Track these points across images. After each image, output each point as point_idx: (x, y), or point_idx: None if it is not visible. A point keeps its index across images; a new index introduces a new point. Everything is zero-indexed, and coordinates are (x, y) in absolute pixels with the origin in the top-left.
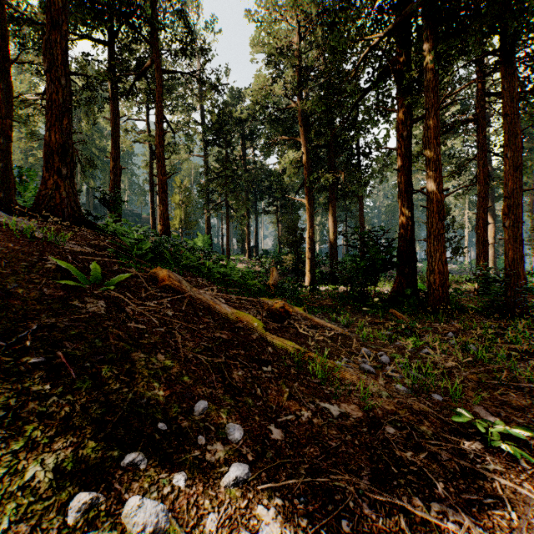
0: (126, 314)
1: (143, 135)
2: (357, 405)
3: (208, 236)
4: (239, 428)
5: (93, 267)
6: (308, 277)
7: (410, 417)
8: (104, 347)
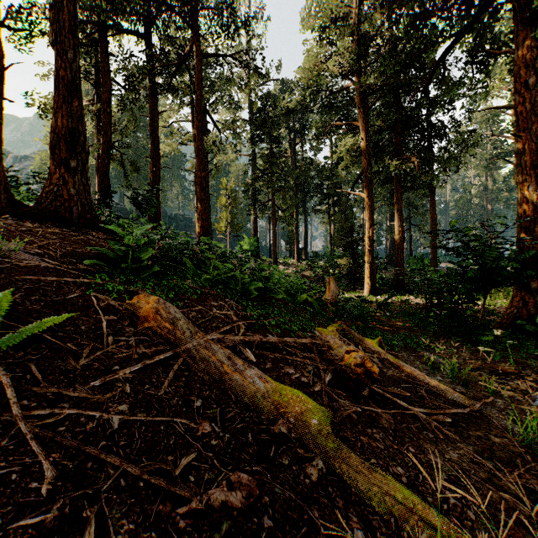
0: None
1: (187, 135)
2: None
3: (254, 238)
4: None
5: None
6: (367, 284)
7: None
8: None
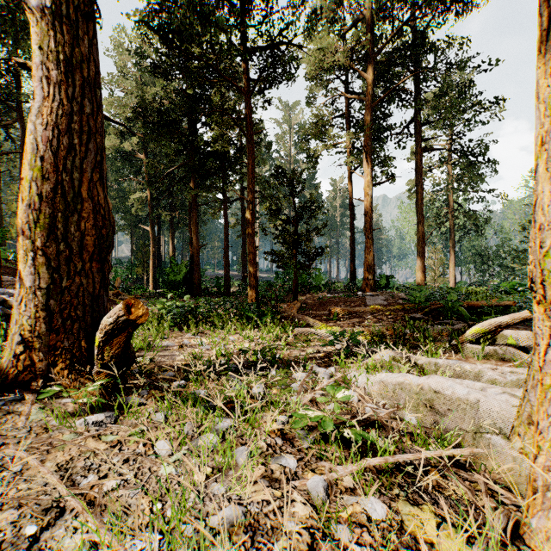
0: None
1: None
2: None
3: None
4: None
5: None
6: (151, 284)
7: None
8: None
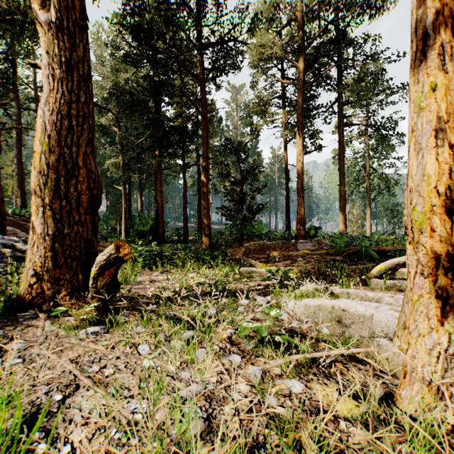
0: None
1: None
2: None
3: None
4: None
5: None
6: (123, 233)
7: None
8: None
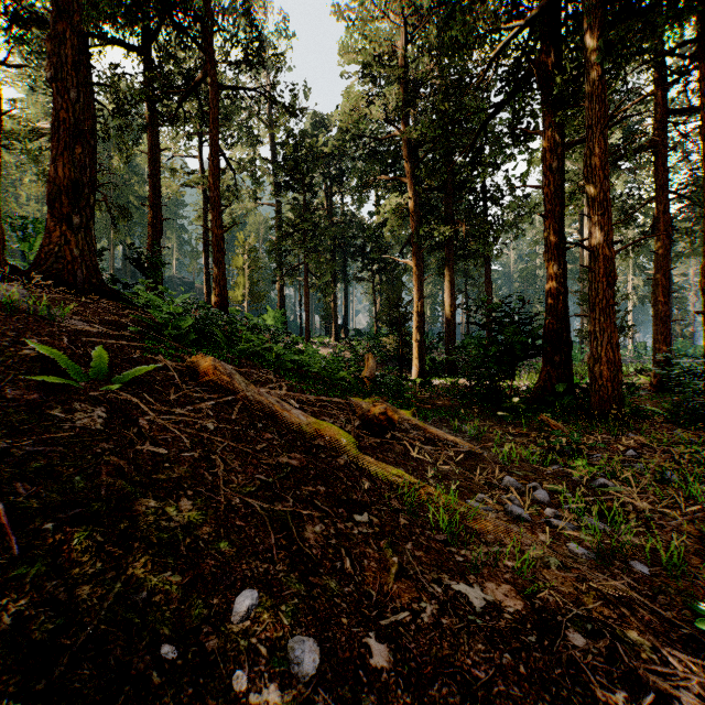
0: (138, 429)
1: (194, 176)
2: (511, 584)
3: (281, 311)
4: (311, 648)
5: (95, 354)
6: (416, 366)
7: (605, 610)
8: (88, 490)
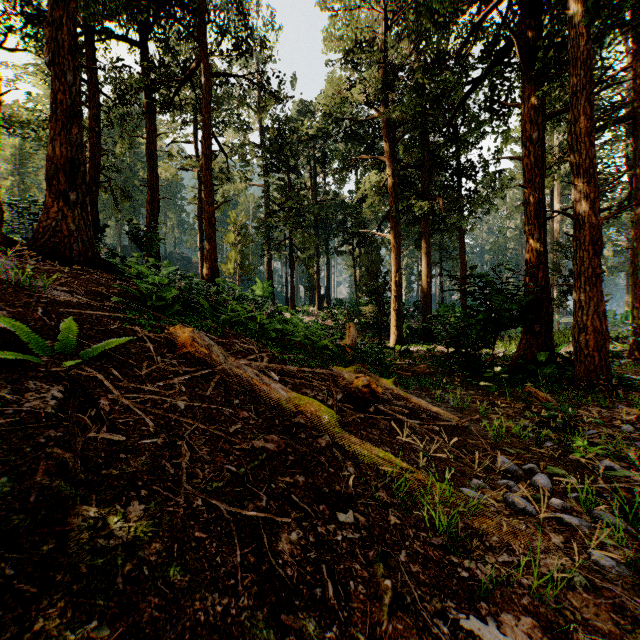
0: (96, 411)
1: (189, 160)
2: (532, 614)
3: (268, 283)
4: None
5: (64, 326)
6: (394, 334)
7: None
8: (14, 496)
